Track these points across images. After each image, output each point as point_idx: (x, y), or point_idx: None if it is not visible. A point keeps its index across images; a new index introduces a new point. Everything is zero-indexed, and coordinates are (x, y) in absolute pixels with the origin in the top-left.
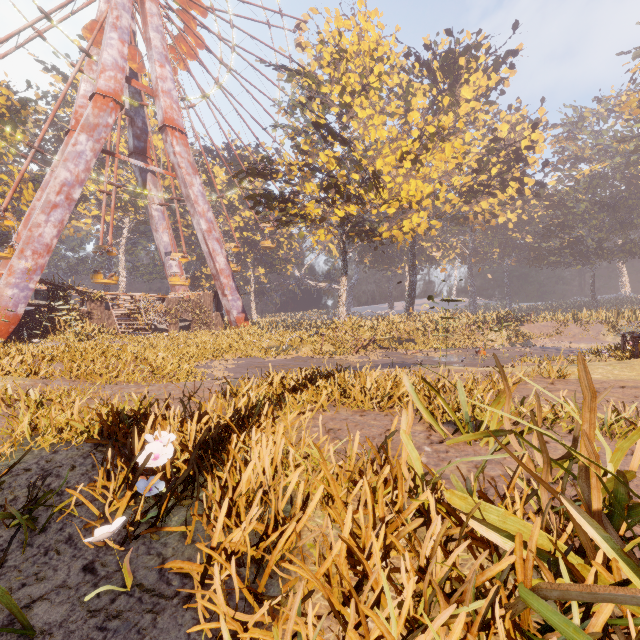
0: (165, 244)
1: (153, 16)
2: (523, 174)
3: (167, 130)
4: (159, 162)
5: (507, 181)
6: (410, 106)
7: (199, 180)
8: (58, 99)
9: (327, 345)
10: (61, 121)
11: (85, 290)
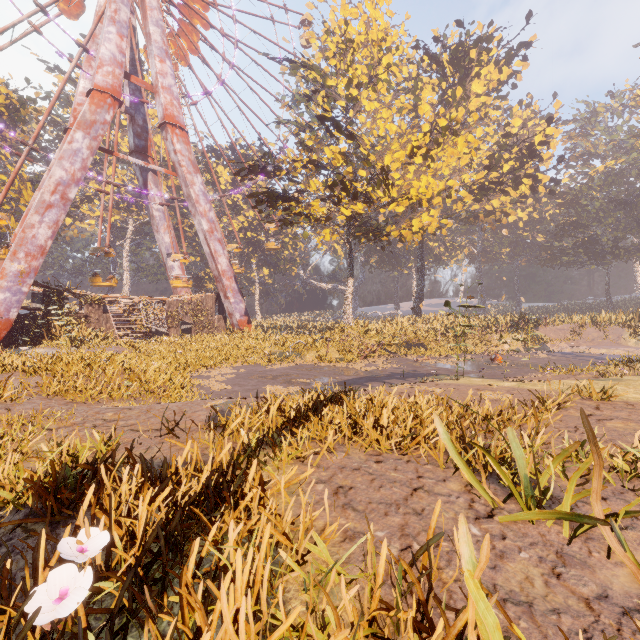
0: (166, 245)
1: (153, 10)
2: (536, 171)
3: (167, 127)
4: (163, 162)
5: (520, 178)
6: (418, 101)
7: (200, 179)
8: (55, 96)
9: (333, 351)
10: (65, 121)
11: (82, 293)
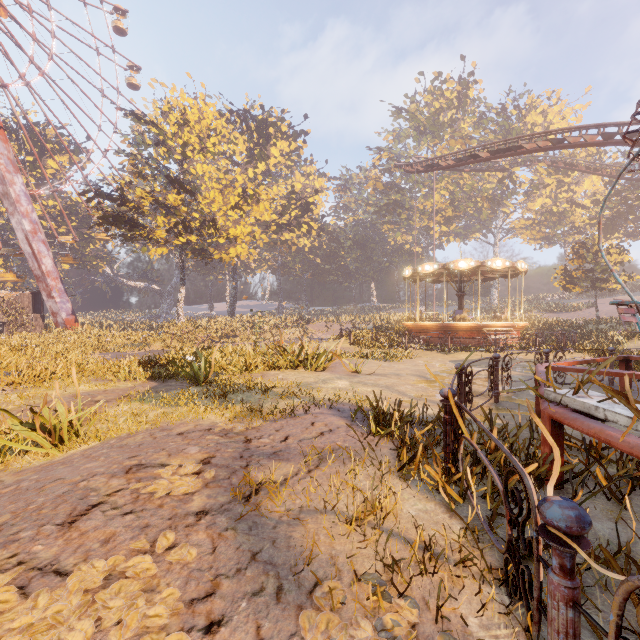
0: None
1: None
2: (311, 219)
3: None
4: None
5: (301, 223)
6: (233, 151)
7: (21, 179)
8: None
9: (174, 341)
10: None
11: None
